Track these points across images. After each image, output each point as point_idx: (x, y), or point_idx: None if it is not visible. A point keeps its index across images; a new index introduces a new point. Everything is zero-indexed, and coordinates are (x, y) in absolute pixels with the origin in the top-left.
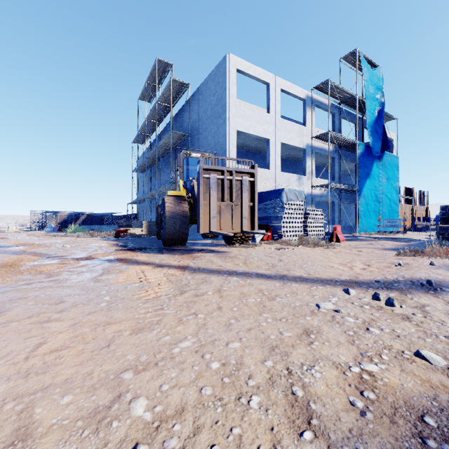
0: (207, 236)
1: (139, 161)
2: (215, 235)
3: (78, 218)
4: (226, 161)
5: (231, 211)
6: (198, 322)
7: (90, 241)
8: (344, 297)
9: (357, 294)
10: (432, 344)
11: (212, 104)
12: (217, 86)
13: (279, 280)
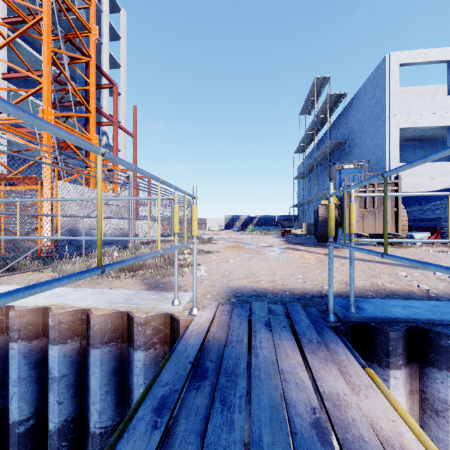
0: (361, 237)
1: (300, 168)
2: (371, 236)
3: (252, 220)
4: (386, 162)
5: (374, 216)
6: (324, 269)
7: (266, 238)
8: (427, 274)
9: (443, 275)
10: (438, 287)
11: (370, 107)
12: (376, 88)
13: (391, 265)
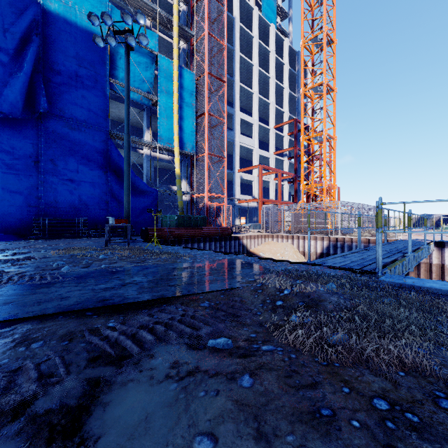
0: None
1: None
2: None
3: None
4: None
5: None
6: None
7: None
8: None
9: None
10: None
11: None
12: None
13: None
